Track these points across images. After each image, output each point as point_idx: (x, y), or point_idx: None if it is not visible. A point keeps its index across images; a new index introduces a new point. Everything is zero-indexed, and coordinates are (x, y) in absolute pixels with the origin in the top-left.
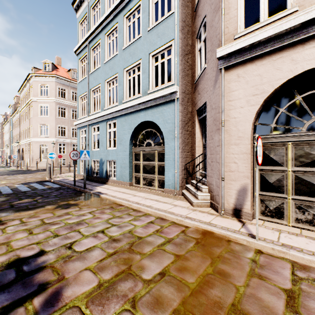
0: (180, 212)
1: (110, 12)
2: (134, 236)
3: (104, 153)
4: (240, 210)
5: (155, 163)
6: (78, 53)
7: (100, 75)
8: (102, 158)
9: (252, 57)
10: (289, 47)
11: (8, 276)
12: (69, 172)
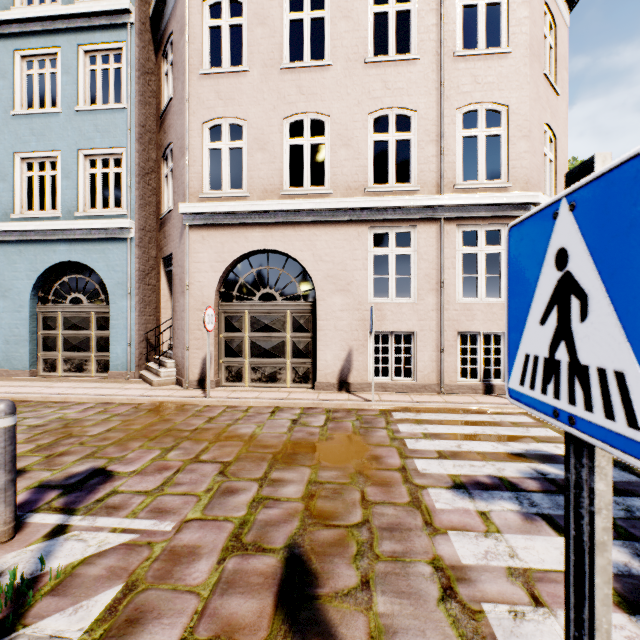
0: (134, 393)
1: None
2: (68, 419)
3: None
4: (205, 379)
5: (92, 333)
6: None
7: None
8: None
9: (215, 224)
10: (244, 225)
11: None
12: None
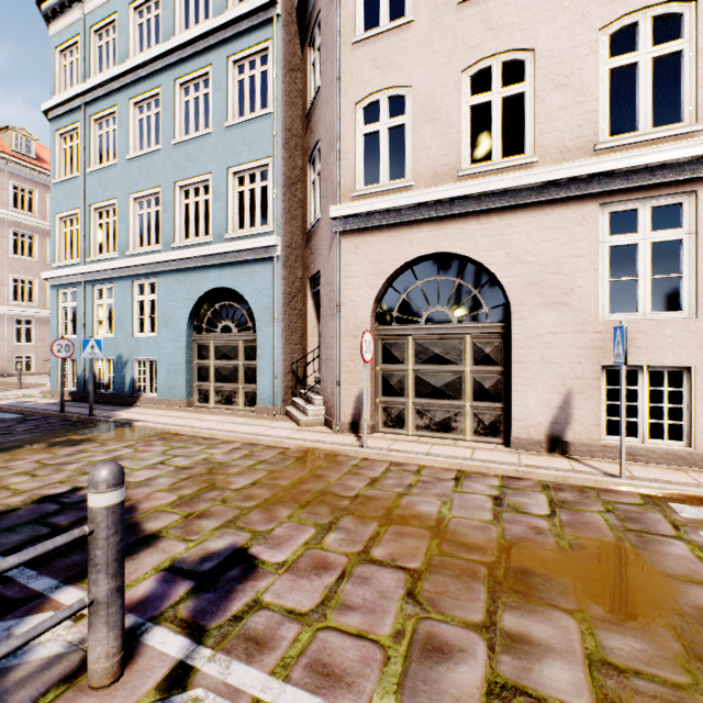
0: (280, 434)
1: (143, 61)
2: (213, 462)
3: (126, 345)
4: (359, 422)
5: (240, 363)
6: (53, 117)
7: (117, 181)
8: (121, 355)
9: (371, 227)
10: (407, 224)
11: (48, 508)
12: (19, 388)
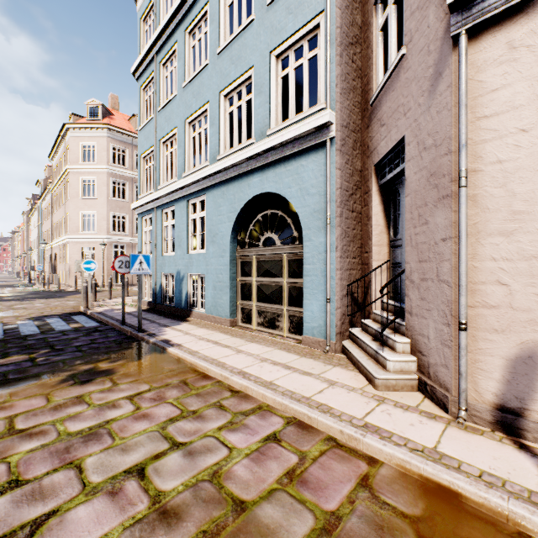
0: (346, 406)
1: None
2: (224, 495)
3: (183, 261)
4: (518, 414)
5: (283, 281)
6: (138, 76)
7: (177, 111)
8: (179, 271)
9: None
10: None
11: None
12: (126, 296)
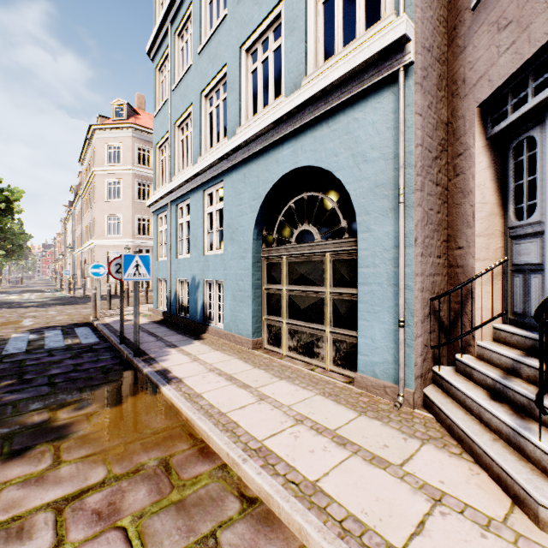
0: None
1: None
2: None
3: (198, 265)
4: None
5: (325, 291)
6: (153, 56)
7: (191, 84)
8: (194, 276)
9: None
10: None
11: None
12: (145, 303)
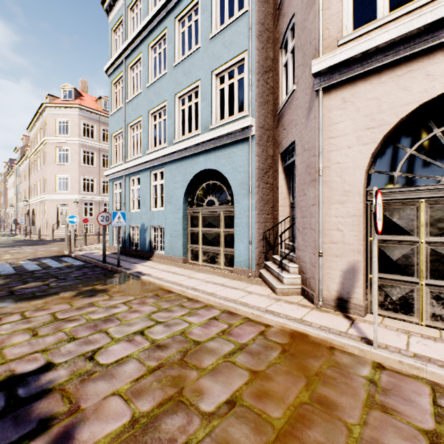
0: (257, 303)
1: (155, 12)
2: (189, 339)
3: (146, 216)
4: (347, 300)
5: (221, 230)
6: (110, 74)
7: (142, 104)
8: (144, 223)
9: (365, 72)
10: (423, 55)
11: None
12: (97, 243)
